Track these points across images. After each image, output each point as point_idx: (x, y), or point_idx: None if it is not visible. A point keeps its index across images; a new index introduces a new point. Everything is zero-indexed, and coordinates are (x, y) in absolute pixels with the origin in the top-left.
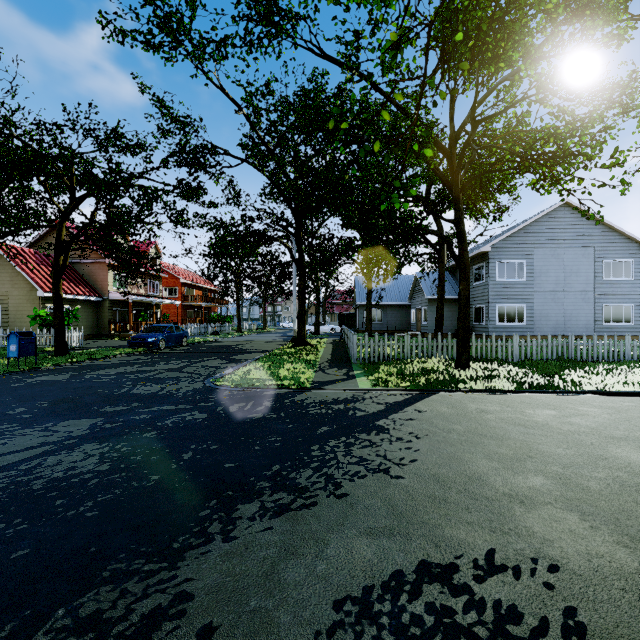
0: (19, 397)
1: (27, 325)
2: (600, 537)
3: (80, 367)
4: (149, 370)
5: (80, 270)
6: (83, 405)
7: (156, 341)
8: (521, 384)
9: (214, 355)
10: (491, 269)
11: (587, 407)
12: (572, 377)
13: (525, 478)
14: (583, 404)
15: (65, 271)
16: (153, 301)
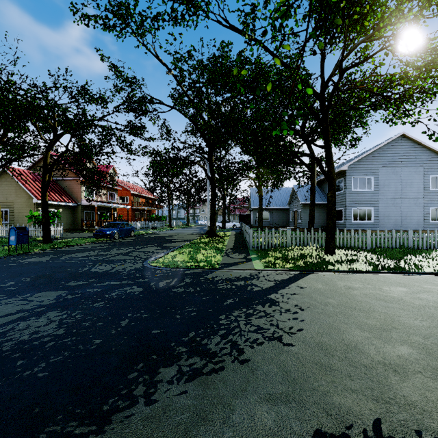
0: (11, 274)
1: (26, 222)
2: None
3: (58, 252)
4: (105, 254)
5: (62, 185)
6: (55, 280)
7: (112, 233)
8: (376, 266)
9: (152, 243)
10: (348, 182)
11: (430, 285)
12: (413, 261)
13: (394, 347)
14: (426, 283)
15: (52, 185)
16: (111, 206)
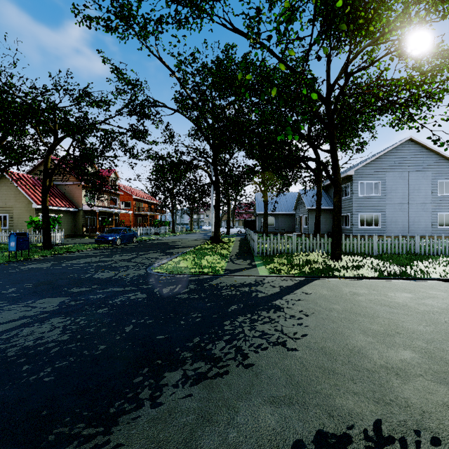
0: (12, 280)
1: (26, 228)
2: None
3: (59, 258)
4: (108, 260)
5: (63, 189)
6: (57, 286)
7: (114, 239)
8: (382, 272)
9: (155, 249)
10: (354, 187)
11: (435, 291)
12: (420, 267)
13: (397, 352)
14: (432, 288)
15: (52, 190)
16: (113, 211)
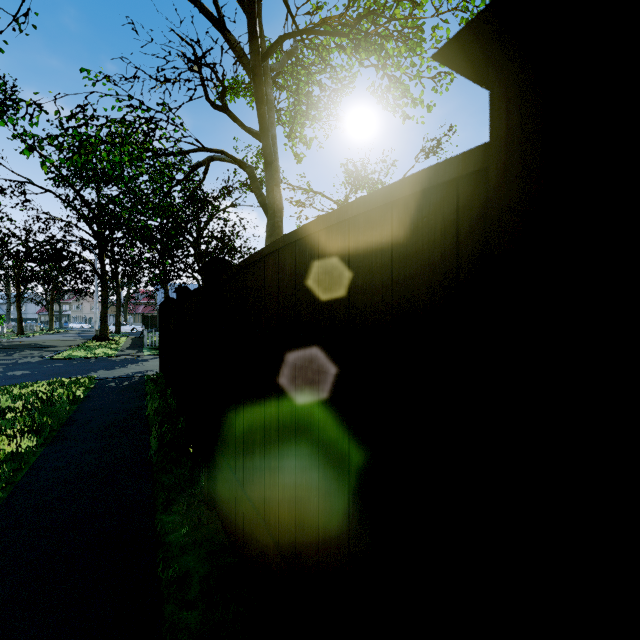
0: None
1: None
2: None
3: None
4: None
5: None
6: None
7: None
8: None
9: (24, 349)
10: None
11: None
12: None
13: None
14: None
15: None
16: None
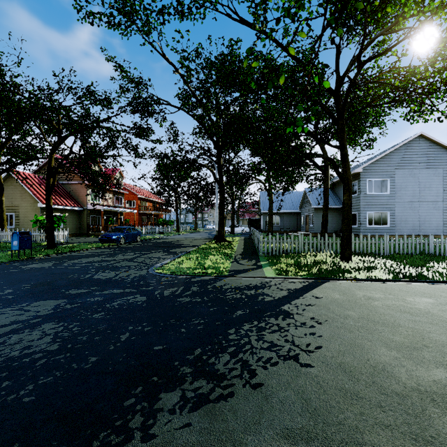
0: (11, 280)
1: (31, 227)
2: None
3: (62, 257)
4: (110, 260)
5: (68, 189)
6: (55, 288)
7: (118, 238)
8: (396, 274)
9: (158, 249)
10: (362, 185)
11: None
12: (436, 269)
13: (428, 370)
14: None
15: (58, 189)
16: (118, 210)
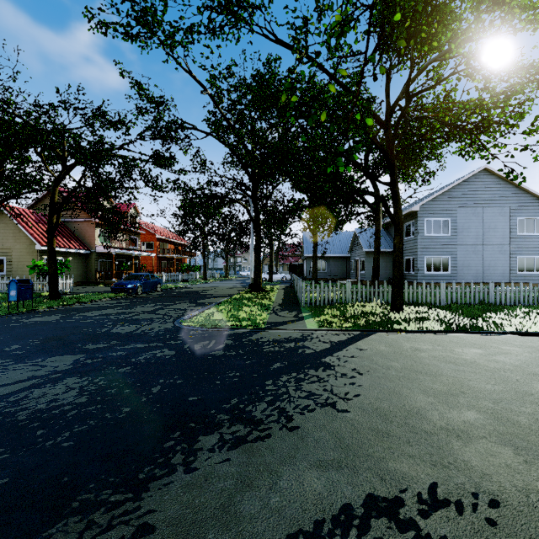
0: (15, 335)
1: (27, 274)
2: (535, 472)
3: (70, 309)
4: (127, 312)
5: (72, 227)
6: (69, 343)
7: (134, 287)
8: (449, 325)
9: (183, 299)
10: (420, 226)
11: (509, 346)
12: (493, 319)
13: (459, 413)
14: (505, 343)
15: (59, 228)
16: (133, 253)
